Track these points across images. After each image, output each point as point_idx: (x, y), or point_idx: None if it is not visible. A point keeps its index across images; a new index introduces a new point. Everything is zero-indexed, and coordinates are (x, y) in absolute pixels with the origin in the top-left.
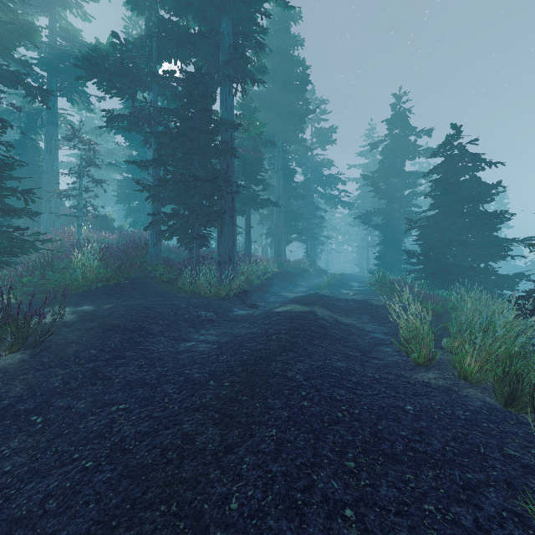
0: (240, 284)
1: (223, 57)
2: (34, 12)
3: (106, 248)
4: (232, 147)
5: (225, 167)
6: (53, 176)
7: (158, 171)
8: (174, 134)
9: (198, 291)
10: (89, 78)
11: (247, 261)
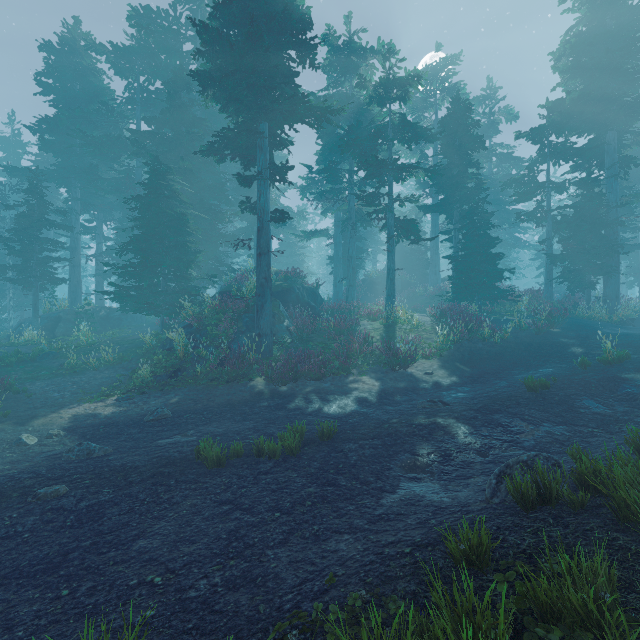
0: (625, 315)
1: (609, 157)
2: (425, 145)
3: (524, 294)
4: (621, 221)
5: (611, 234)
6: (437, 249)
7: (551, 243)
8: (572, 220)
9: (593, 318)
10: (515, 200)
11: (621, 299)
